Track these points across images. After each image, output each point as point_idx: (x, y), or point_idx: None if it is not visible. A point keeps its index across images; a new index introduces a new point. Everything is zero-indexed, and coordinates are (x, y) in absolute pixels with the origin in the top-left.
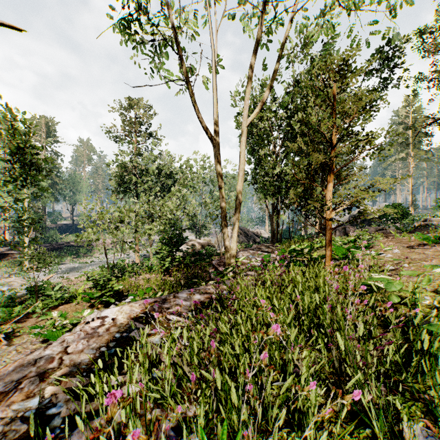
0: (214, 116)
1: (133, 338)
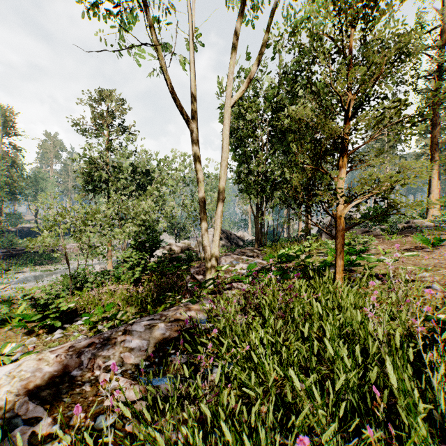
0: (192, 94)
1: None
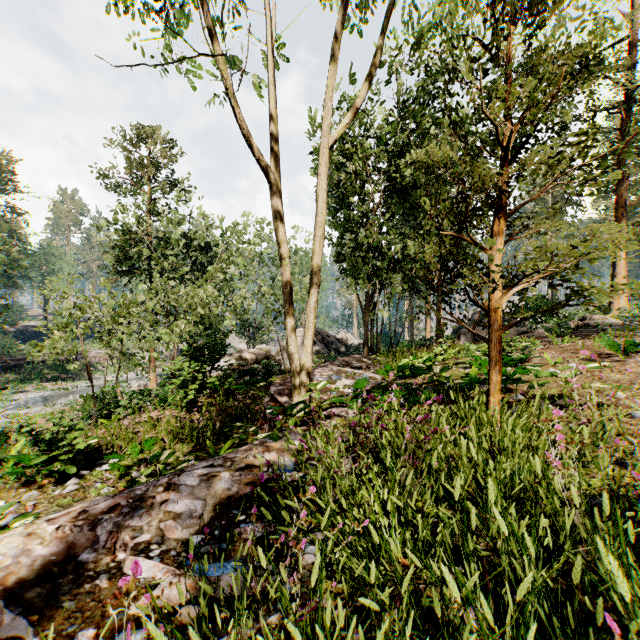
0: (272, 129)
1: None
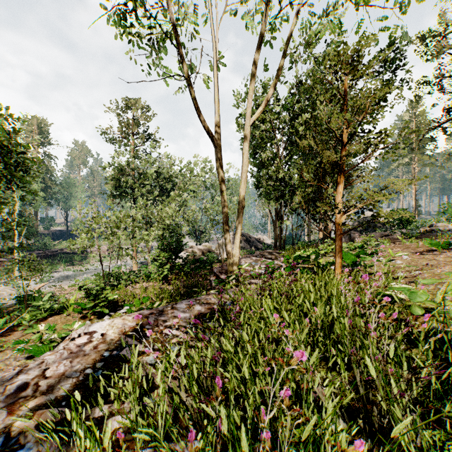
0: (216, 115)
1: (124, 357)
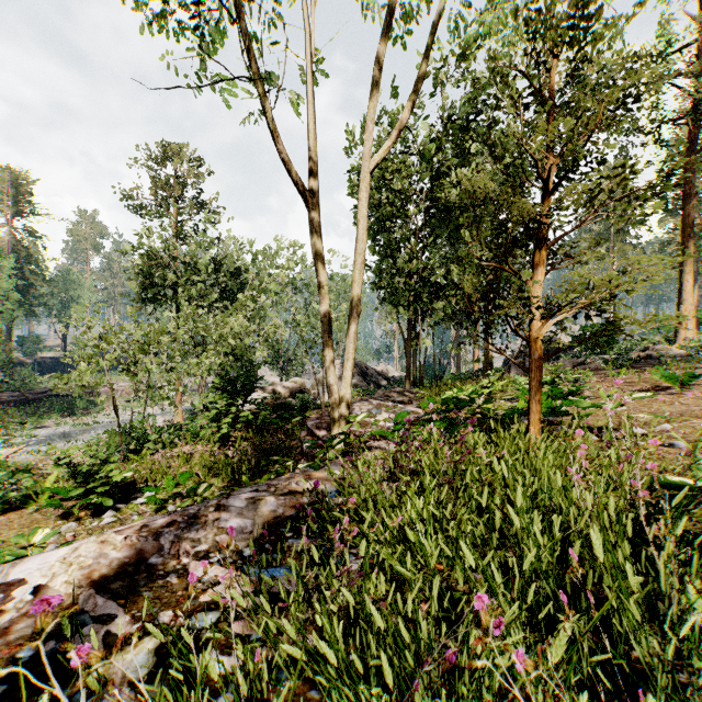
0: (310, 154)
1: (68, 664)
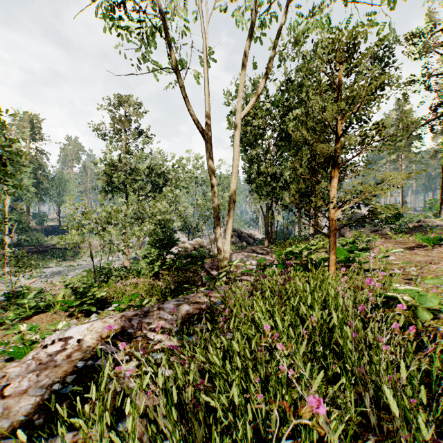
0: (206, 109)
1: (100, 368)
